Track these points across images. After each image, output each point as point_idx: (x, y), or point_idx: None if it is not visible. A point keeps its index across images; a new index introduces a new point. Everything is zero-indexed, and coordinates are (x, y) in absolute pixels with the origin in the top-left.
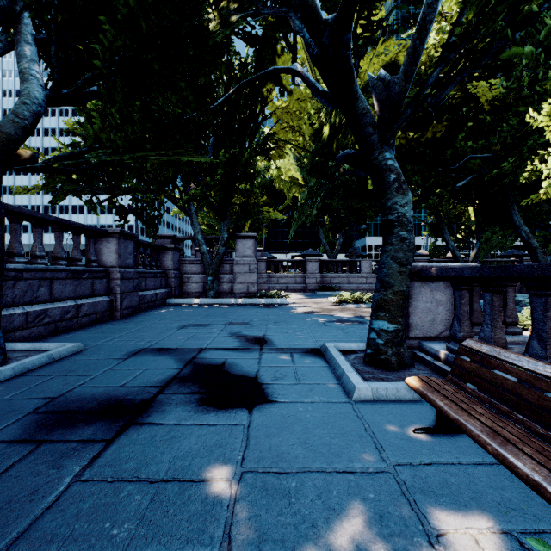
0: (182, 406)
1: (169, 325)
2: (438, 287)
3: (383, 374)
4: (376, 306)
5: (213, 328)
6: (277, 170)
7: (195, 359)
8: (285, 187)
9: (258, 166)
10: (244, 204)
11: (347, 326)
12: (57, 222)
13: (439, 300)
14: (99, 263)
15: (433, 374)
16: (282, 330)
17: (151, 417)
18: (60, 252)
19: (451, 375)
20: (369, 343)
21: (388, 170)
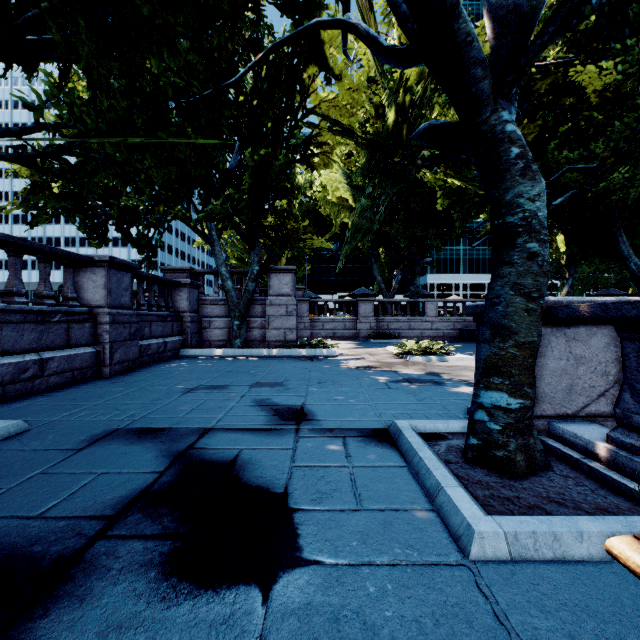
0: (129, 580)
1: (172, 386)
2: (578, 336)
3: (507, 489)
4: (486, 366)
5: (233, 392)
6: (322, 190)
7: (191, 450)
8: (332, 211)
9: (298, 180)
10: (279, 225)
11: (419, 389)
12: (8, 242)
13: (580, 356)
14: (81, 301)
15: (595, 489)
16: (329, 395)
17: (46, 621)
18: (17, 285)
19: (633, 494)
20: (474, 427)
21: (507, 141)
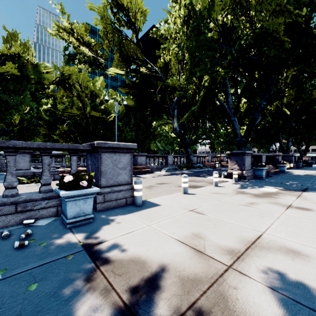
0: None
1: None
2: None
3: None
4: None
5: None
6: None
7: None
8: None
9: None
10: None
11: None
12: None
13: None
14: None
15: None
16: None
17: None
18: None
19: None
20: None
21: None
